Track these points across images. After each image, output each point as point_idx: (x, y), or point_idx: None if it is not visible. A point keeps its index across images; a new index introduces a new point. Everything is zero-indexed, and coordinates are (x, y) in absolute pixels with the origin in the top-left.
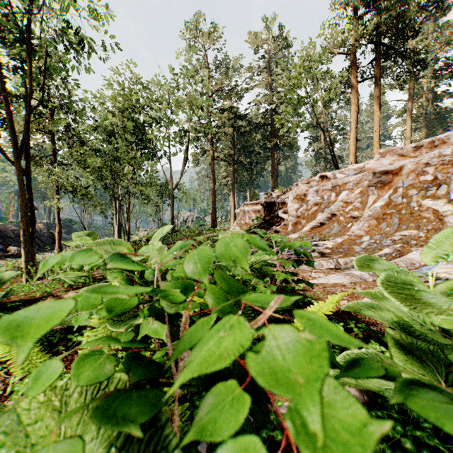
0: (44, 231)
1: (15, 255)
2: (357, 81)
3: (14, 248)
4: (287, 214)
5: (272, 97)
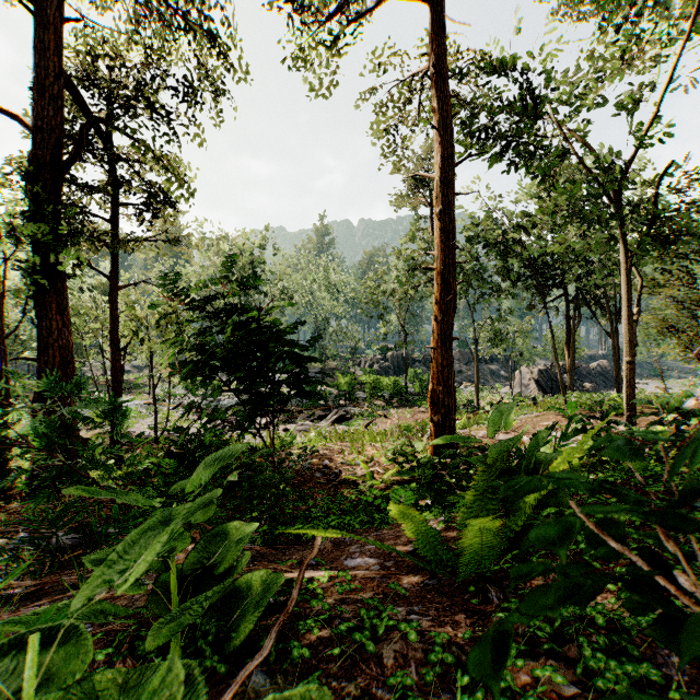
0: (609, 368)
1: (589, 391)
2: None
3: (588, 384)
4: None
5: None
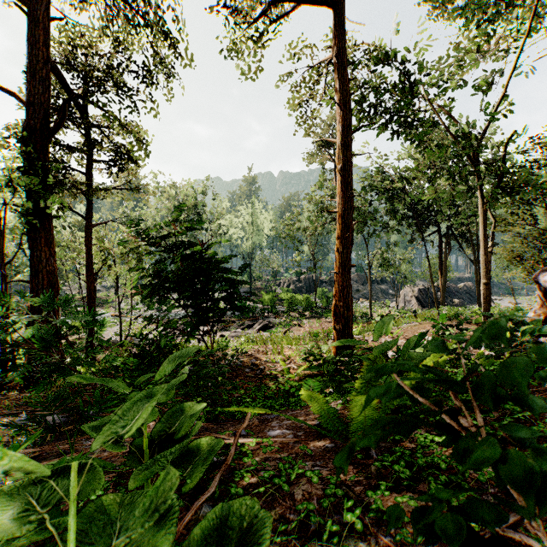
0: (473, 288)
1: (457, 305)
2: None
3: (456, 300)
4: None
5: None
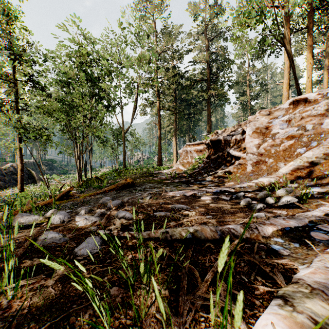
0: None
1: None
2: (290, 32)
3: None
4: (241, 151)
5: (208, 57)
